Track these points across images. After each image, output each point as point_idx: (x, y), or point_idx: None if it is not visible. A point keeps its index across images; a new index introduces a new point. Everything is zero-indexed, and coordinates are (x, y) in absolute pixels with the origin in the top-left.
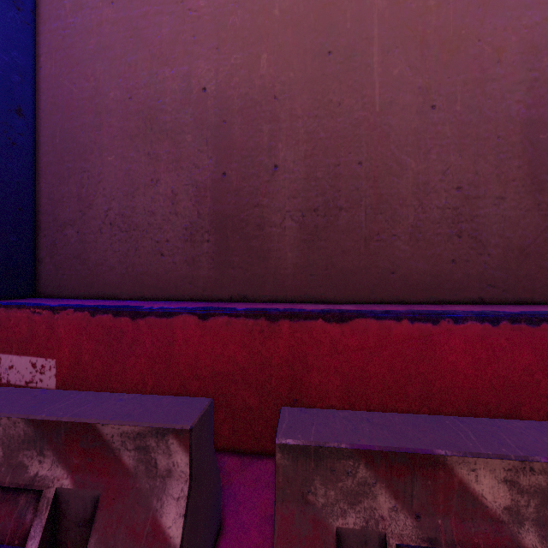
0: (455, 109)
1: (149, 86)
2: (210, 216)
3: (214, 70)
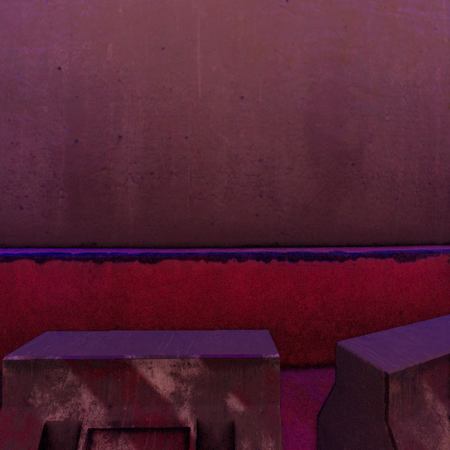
0: (258, 100)
1: (9, 61)
2: (64, 176)
3: (68, 53)
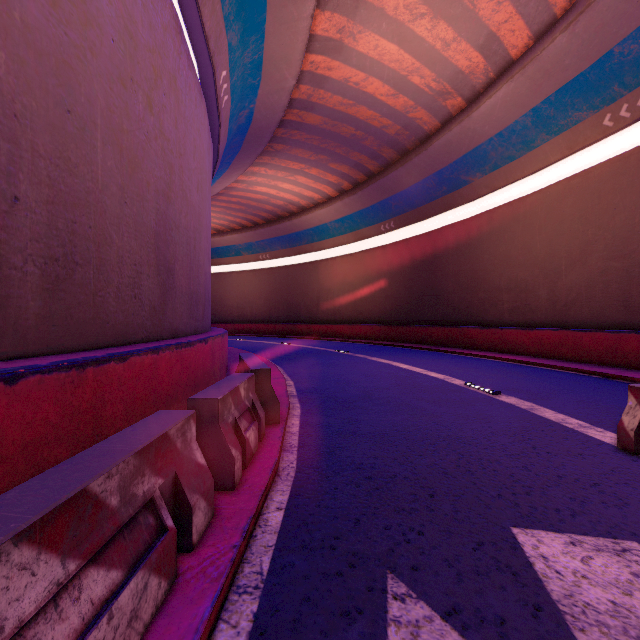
0: (134, 210)
1: None
2: None
3: None
